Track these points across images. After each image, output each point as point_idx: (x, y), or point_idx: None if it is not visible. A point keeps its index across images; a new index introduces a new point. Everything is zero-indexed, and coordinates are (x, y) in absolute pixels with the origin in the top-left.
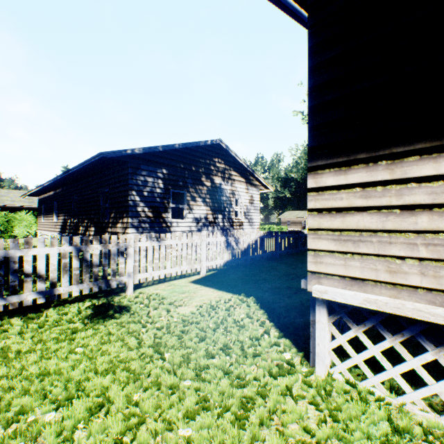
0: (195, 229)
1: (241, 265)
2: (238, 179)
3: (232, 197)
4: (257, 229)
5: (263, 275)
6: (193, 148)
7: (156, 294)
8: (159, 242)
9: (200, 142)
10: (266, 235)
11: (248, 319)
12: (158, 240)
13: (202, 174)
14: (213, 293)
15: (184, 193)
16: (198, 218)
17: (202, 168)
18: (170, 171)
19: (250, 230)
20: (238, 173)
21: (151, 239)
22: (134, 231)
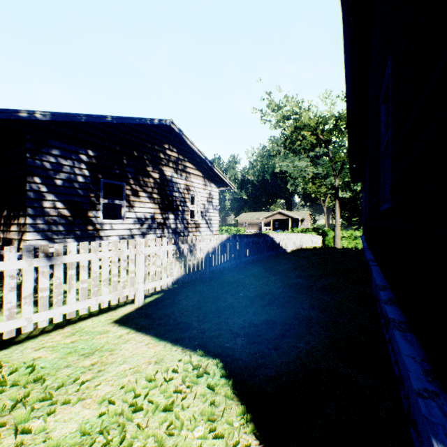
0: (139, 233)
1: (197, 281)
2: (195, 172)
3: (187, 193)
4: (216, 231)
5: (228, 297)
6: (135, 127)
7: (28, 366)
8: (49, 259)
9: (145, 119)
10: (229, 240)
11: (211, 440)
12: (48, 255)
13: (147, 162)
14: (147, 350)
15: (122, 185)
16: (142, 219)
17: (147, 155)
18: (100, 154)
19: (208, 233)
20: (194, 166)
21: (31, 255)
22: (38, 237)
